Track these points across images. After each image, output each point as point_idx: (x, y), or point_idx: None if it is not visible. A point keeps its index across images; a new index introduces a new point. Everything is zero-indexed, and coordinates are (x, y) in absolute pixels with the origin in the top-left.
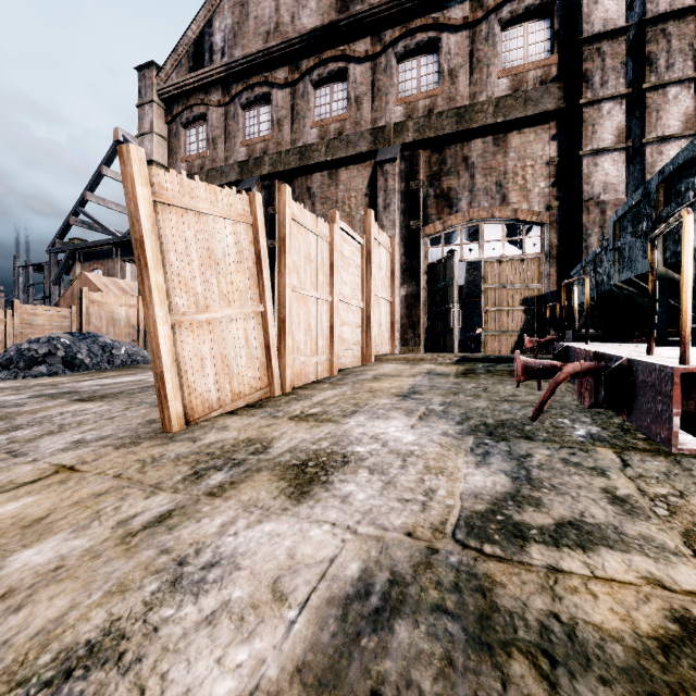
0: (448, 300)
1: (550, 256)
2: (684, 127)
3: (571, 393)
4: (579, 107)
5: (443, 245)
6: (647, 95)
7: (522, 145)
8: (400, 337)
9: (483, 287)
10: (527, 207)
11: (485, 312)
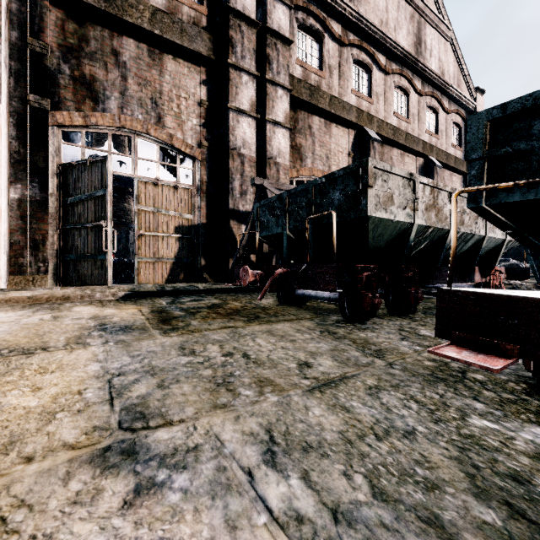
0: (97, 216)
1: (202, 190)
2: (285, 121)
3: (333, 339)
4: (226, 65)
5: (84, 145)
6: (268, 85)
7: (177, 73)
8: (9, 261)
9: (137, 208)
10: (182, 137)
11: (139, 236)
